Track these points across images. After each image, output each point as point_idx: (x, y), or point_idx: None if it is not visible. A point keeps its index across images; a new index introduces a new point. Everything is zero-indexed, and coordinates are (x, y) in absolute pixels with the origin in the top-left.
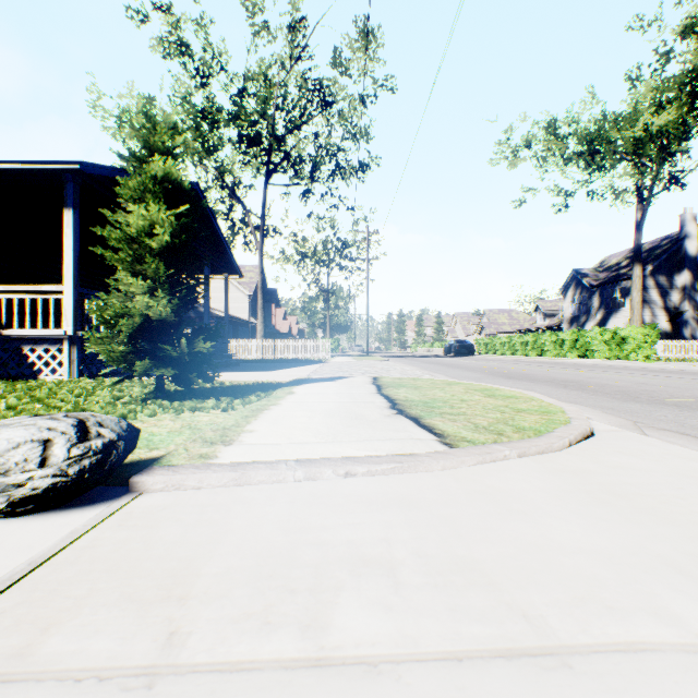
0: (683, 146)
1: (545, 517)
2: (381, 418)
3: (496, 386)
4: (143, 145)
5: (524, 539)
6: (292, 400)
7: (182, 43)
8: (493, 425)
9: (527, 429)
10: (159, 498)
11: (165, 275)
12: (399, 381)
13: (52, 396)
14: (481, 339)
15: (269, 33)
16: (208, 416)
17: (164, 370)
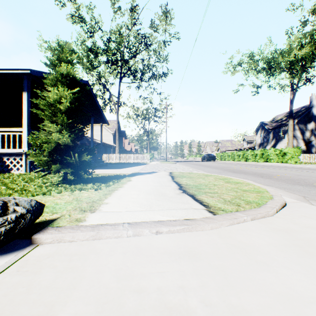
0: (312, 64)
1: (280, 267)
2: (174, 195)
3: (229, 177)
4: (56, 58)
5: (273, 289)
6: (130, 185)
7: (81, 16)
8: (233, 200)
9: (252, 202)
10: (47, 249)
11: (67, 122)
12: (182, 174)
13: (13, 182)
14: (218, 153)
15: (121, 12)
16: (87, 193)
17: (66, 169)
